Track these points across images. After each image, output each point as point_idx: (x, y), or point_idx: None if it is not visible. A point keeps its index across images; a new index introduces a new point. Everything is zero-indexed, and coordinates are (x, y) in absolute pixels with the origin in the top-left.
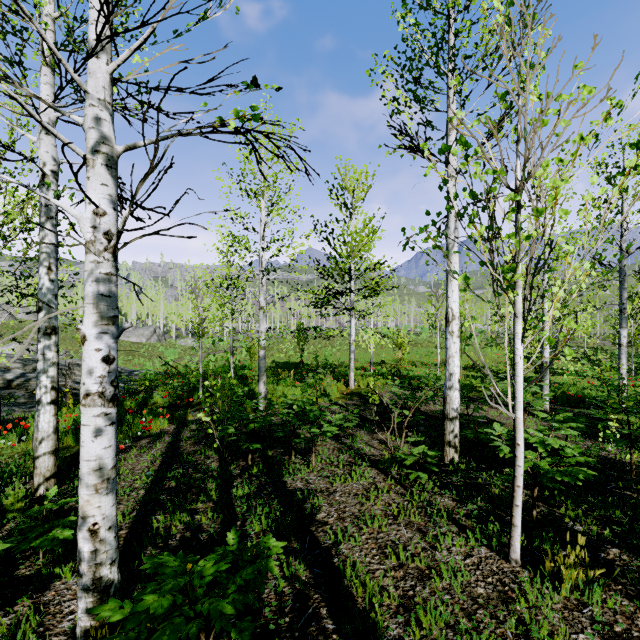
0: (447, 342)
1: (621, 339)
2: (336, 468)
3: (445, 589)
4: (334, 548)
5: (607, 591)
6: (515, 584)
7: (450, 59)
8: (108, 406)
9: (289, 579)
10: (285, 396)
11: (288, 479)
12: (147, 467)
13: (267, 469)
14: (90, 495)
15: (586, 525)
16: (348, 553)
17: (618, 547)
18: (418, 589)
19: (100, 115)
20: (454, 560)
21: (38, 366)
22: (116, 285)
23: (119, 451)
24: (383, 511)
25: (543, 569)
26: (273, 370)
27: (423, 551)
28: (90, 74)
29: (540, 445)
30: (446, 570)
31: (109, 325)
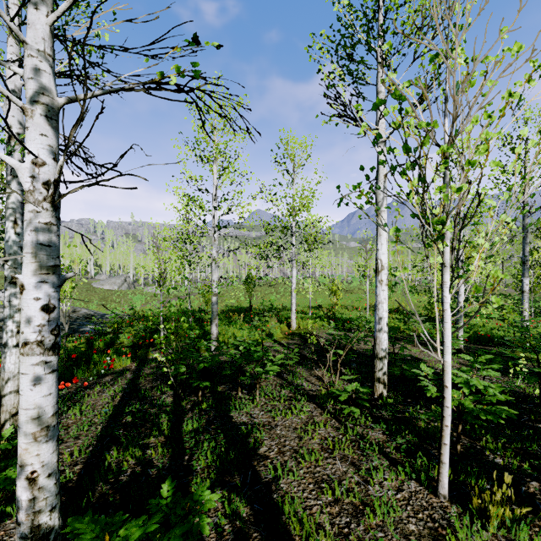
0: (377, 290)
1: (524, 287)
2: (278, 403)
3: (378, 526)
4: (274, 483)
5: (532, 527)
6: (444, 520)
7: (380, 35)
8: (48, 354)
9: (230, 516)
10: (235, 336)
11: (234, 414)
12: (108, 402)
13: (216, 404)
14: (28, 443)
15: (506, 459)
16: (287, 488)
17: (537, 480)
18: (353, 526)
19: (39, 66)
20: (386, 495)
21: (4, 312)
22: (57, 235)
23: (84, 387)
24: (320, 445)
25: (470, 504)
26: (226, 313)
27: (357, 485)
28: (29, 25)
29: (465, 385)
30: (379, 505)
31: (49, 274)
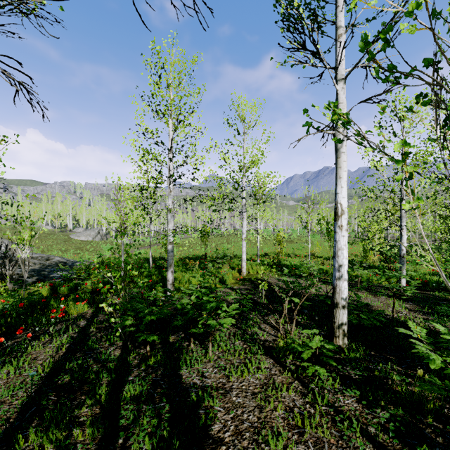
0: (336, 235)
1: None
2: (232, 357)
3: None
4: None
5: None
6: None
7: None
8: None
9: None
10: (190, 282)
11: (184, 371)
12: (50, 356)
13: (165, 358)
14: None
15: None
16: None
17: None
18: None
19: None
20: None
21: None
22: None
23: (33, 337)
24: (285, 420)
25: None
26: (183, 261)
27: None
28: None
29: None
30: None
31: None
